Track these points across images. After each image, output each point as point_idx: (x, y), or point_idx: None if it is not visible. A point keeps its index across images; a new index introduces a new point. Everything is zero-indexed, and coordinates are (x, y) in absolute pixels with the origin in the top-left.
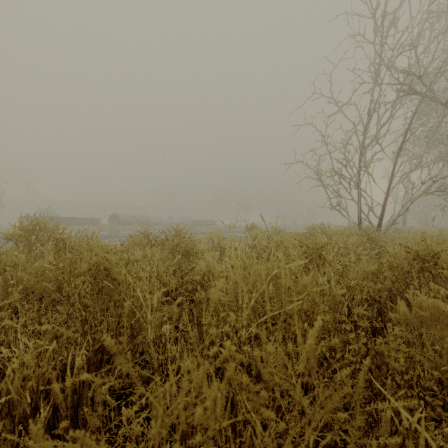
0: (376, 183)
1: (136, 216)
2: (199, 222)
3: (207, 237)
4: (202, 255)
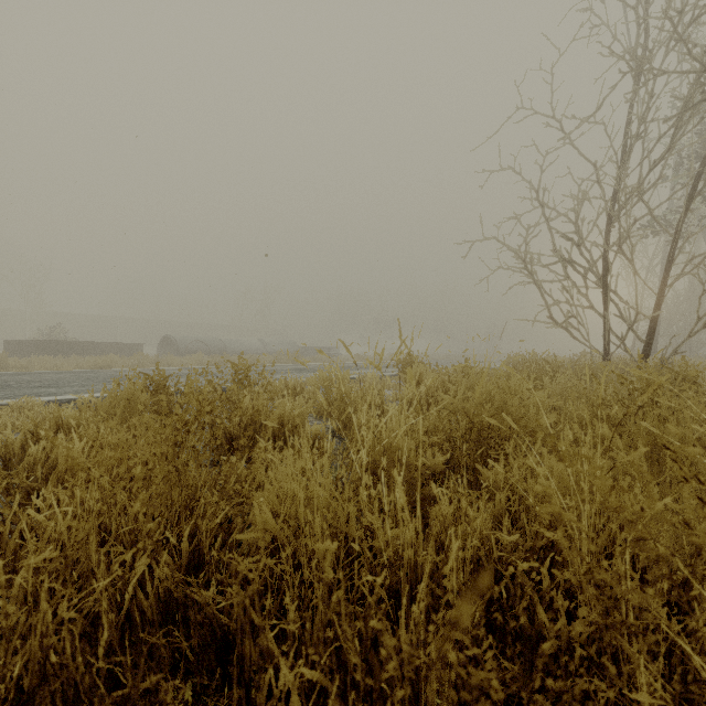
0: (639, 276)
1: (204, 340)
2: (311, 351)
3: (315, 382)
4: (296, 431)
